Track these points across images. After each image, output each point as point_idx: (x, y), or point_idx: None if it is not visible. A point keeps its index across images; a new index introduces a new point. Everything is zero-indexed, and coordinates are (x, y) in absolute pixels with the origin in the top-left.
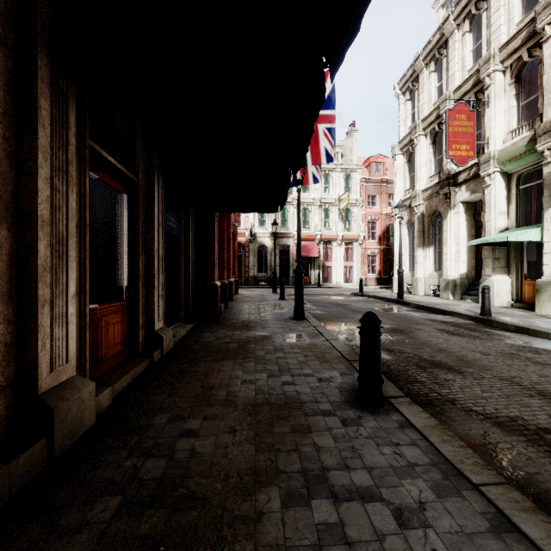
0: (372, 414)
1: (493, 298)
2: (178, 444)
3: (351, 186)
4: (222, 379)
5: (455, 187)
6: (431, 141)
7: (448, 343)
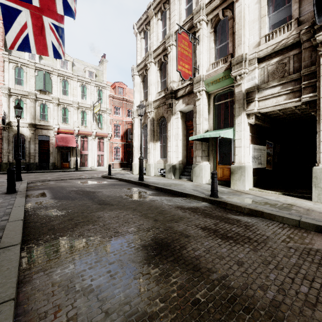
0: None
1: (202, 178)
2: None
3: (103, 98)
4: None
5: (175, 100)
6: (159, 68)
7: (254, 280)
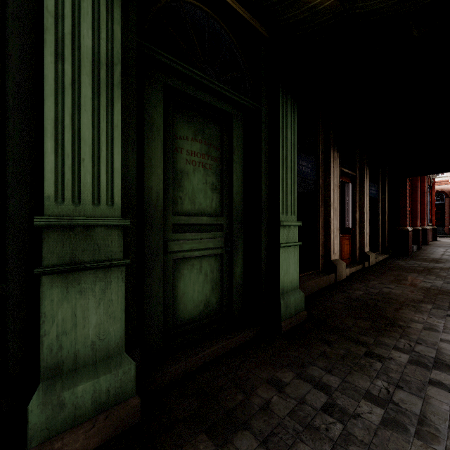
0: None
1: None
2: (383, 289)
3: None
4: (408, 278)
5: None
6: None
7: None
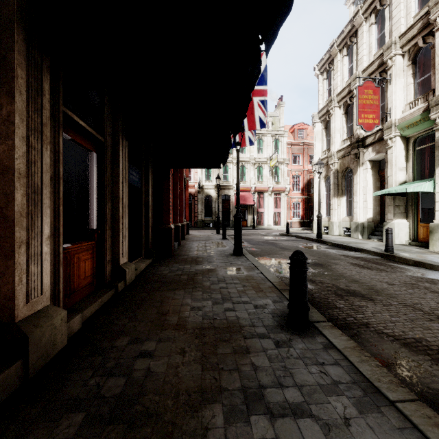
0: (300, 337)
1: (394, 238)
2: (136, 364)
3: (279, 148)
4: (175, 306)
5: (363, 148)
6: (344, 112)
7: (359, 275)
